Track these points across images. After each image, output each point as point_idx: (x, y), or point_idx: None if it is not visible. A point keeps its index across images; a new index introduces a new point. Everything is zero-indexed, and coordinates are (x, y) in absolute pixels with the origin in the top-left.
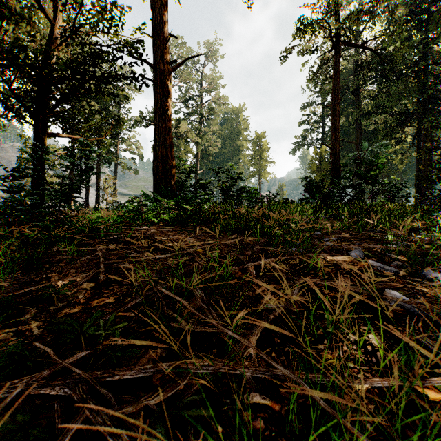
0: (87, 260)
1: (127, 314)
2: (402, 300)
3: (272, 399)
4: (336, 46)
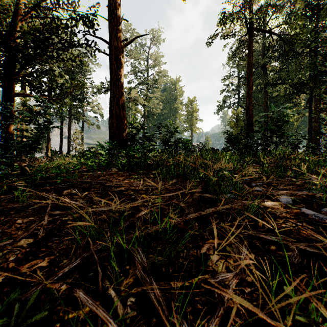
0: (39, 207)
1: (56, 286)
2: None
3: None
4: (250, 31)
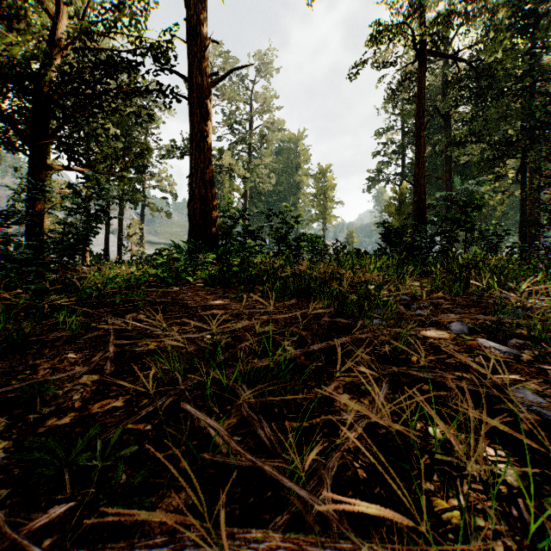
0: (94, 338)
1: (140, 427)
2: (538, 403)
3: None
4: (421, 56)
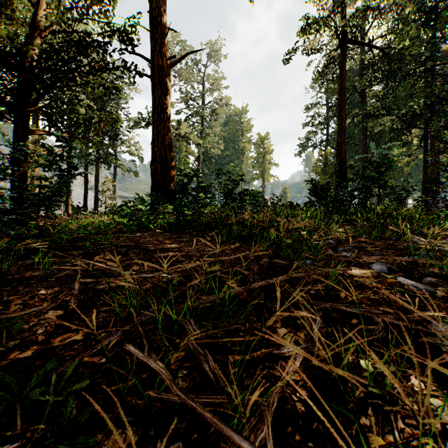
0: (65, 276)
1: (95, 360)
2: None
3: None
4: (342, 44)
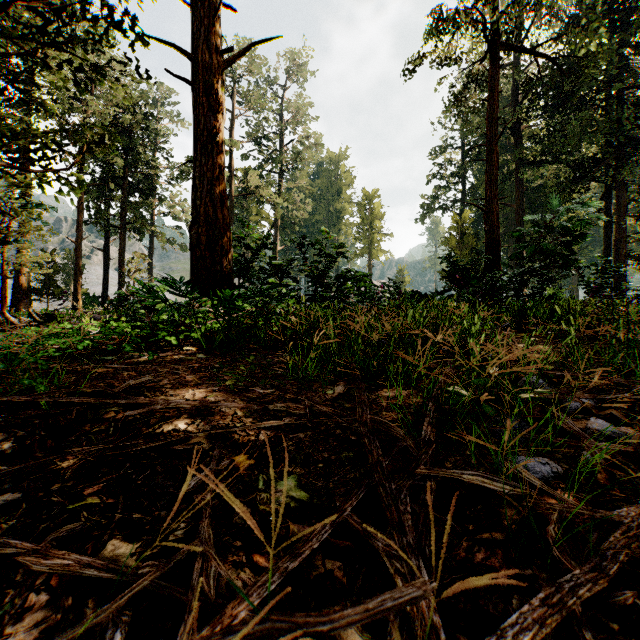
0: None
1: None
2: None
3: None
4: (493, 50)
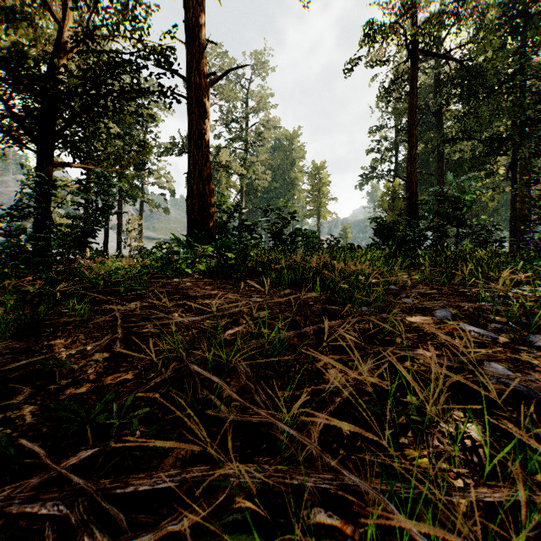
0: (102, 323)
1: (149, 395)
2: (507, 376)
3: (342, 516)
4: (413, 56)
